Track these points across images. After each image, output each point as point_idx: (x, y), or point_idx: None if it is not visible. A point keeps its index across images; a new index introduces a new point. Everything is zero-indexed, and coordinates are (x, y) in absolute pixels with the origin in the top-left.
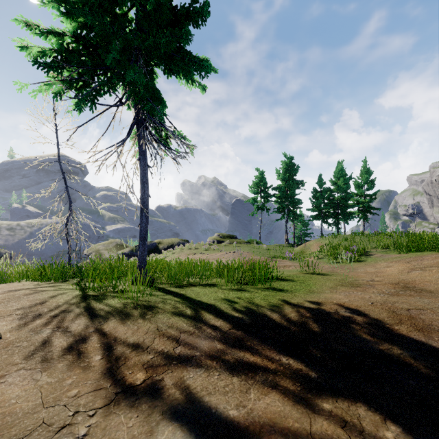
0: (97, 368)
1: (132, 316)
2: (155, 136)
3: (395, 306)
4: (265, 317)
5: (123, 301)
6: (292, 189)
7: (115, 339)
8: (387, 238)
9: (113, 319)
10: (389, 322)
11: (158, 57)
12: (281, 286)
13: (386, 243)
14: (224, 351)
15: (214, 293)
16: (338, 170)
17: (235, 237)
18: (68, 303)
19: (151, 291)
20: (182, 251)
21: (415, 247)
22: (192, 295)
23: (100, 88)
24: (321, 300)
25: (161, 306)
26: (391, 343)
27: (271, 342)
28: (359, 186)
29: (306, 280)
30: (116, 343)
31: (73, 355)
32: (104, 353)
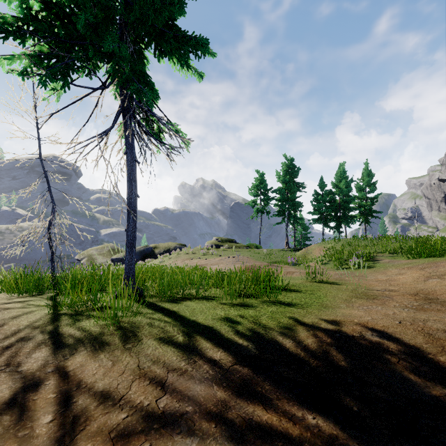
0: (41, 440)
1: (107, 345)
2: (144, 127)
3: (428, 326)
4: (276, 345)
5: (100, 323)
6: (293, 192)
7: (79, 385)
8: (391, 242)
9: (82, 351)
10: (430, 350)
11: (147, 34)
12: (289, 299)
13: (391, 248)
14: (226, 403)
15: (212, 309)
16: (340, 172)
17: (234, 241)
18: (32, 326)
19: (137, 307)
20: (178, 256)
21: (426, 253)
22: (186, 313)
23: (74, 63)
24: (339, 318)
25: (147, 330)
26: (444, 385)
27: (288, 386)
28: (361, 188)
29: (316, 291)
30: (79, 391)
31: (11, 415)
32: (58, 410)
